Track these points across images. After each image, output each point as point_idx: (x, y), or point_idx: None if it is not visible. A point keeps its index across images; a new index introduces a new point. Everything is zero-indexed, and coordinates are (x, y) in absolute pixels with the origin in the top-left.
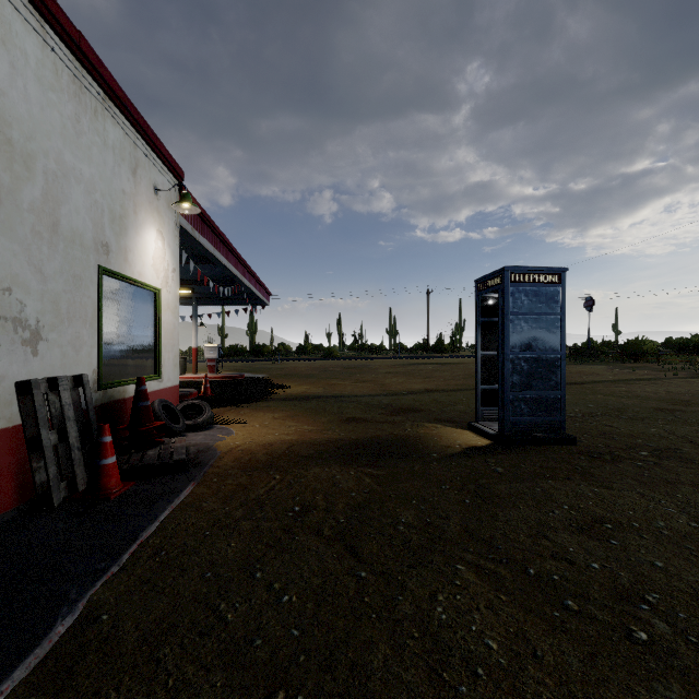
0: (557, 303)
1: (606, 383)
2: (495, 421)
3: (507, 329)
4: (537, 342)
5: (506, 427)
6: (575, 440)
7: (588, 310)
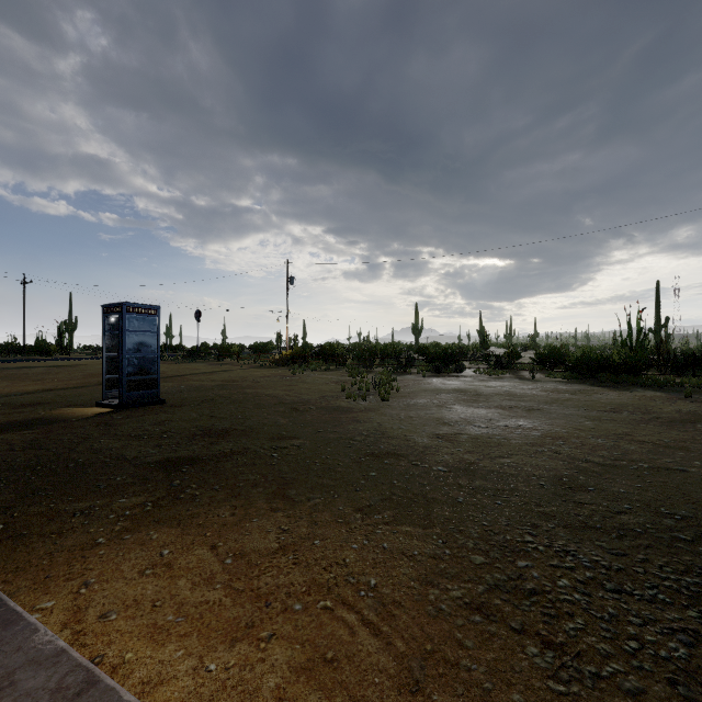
0: (156, 326)
1: (200, 374)
2: (117, 398)
3: (125, 340)
4: (144, 348)
5: (124, 398)
6: (165, 401)
7: (197, 320)
